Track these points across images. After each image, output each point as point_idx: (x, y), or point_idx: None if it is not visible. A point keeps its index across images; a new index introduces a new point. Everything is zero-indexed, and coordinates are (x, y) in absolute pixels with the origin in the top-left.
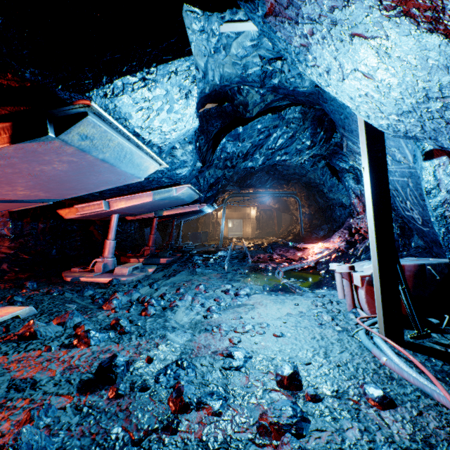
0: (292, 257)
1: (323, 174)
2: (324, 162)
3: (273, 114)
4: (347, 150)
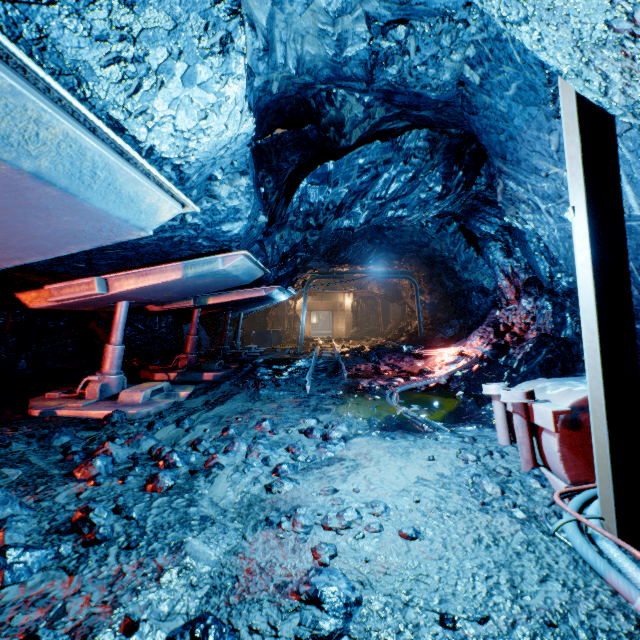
0: (410, 369)
1: (455, 243)
2: (457, 225)
3: (384, 142)
4: (504, 197)
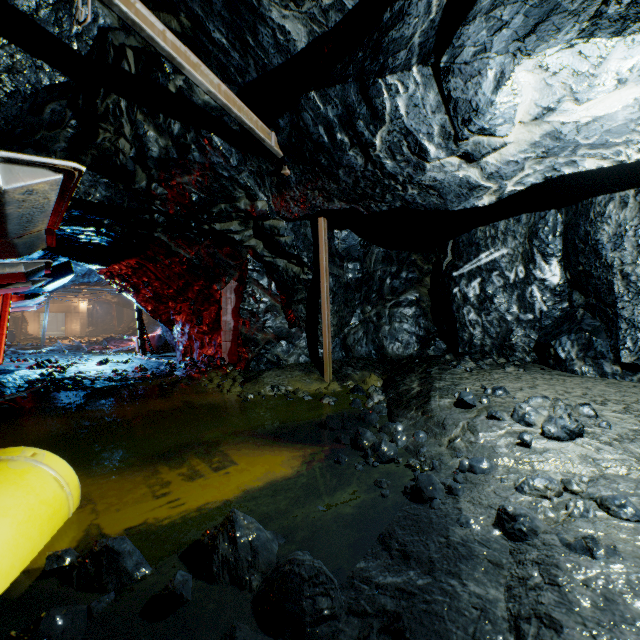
0: (125, 345)
1: None
2: None
3: None
4: None
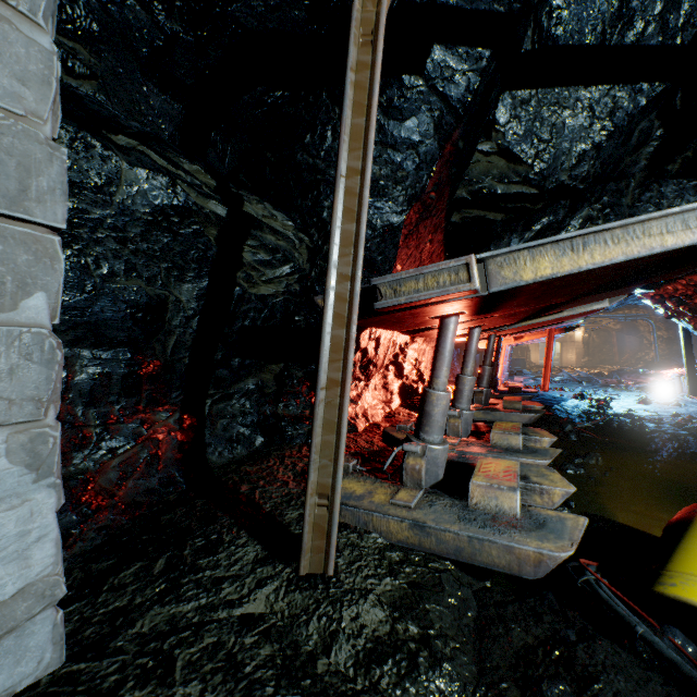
0: (643, 381)
1: None
2: None
3: None
4: None
